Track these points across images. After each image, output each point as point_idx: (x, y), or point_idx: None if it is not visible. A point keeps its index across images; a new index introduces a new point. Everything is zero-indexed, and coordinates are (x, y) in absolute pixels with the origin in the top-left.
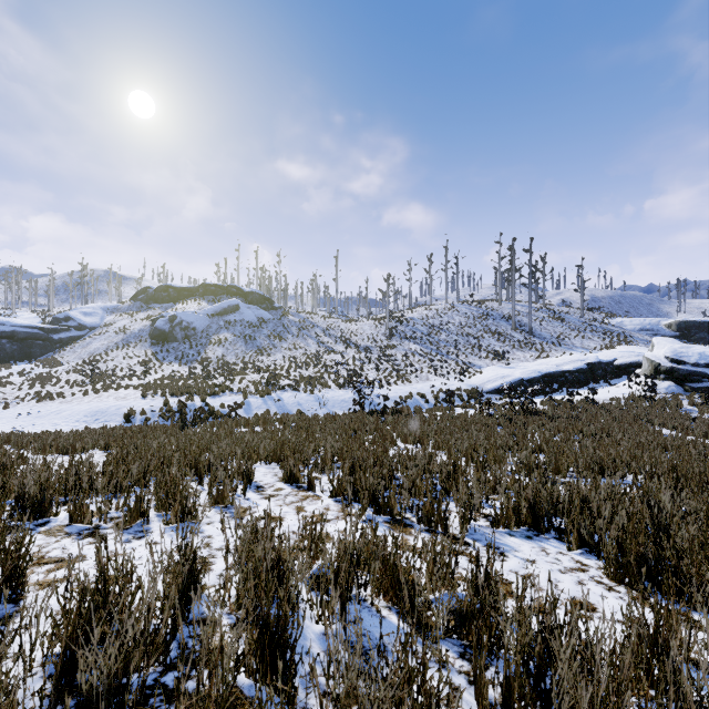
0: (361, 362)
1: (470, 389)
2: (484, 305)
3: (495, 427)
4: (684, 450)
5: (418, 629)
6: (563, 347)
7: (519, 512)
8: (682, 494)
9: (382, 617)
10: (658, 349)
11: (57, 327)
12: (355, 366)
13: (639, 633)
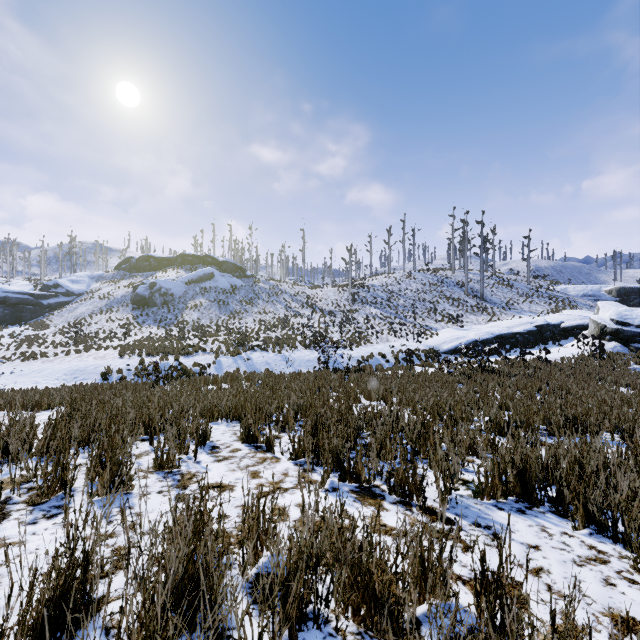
0: (326, 325)
1: (427, 349)
2: (439, 273)
3: (456, 384)
4: None
5: None
6: (512, 311)
7: (506, 480)
8: None
9: None
10: (603, 312)
11: (46, 293)
12: (320, 328)
13: None
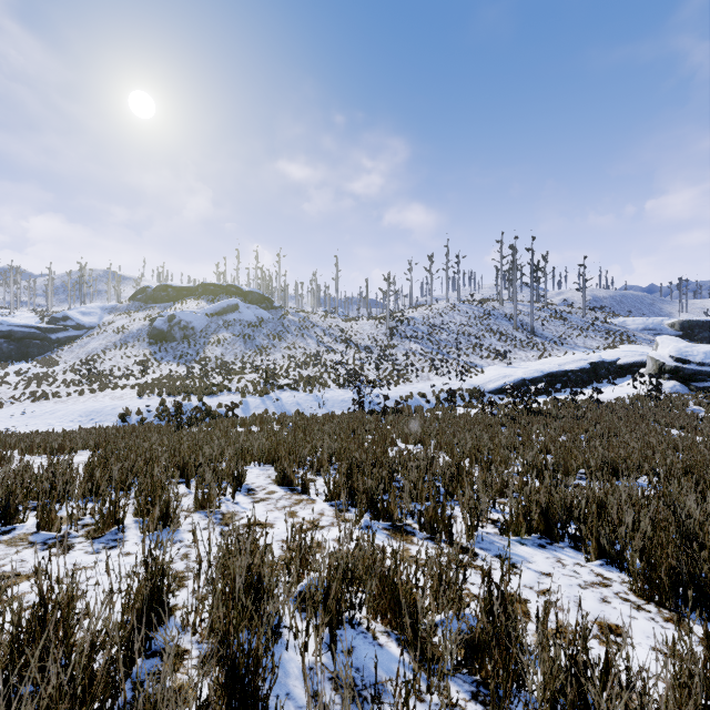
0: (361, 362)
1: (471, 389)
2: (485, 304)
3: (499, 426)
4: (695, 450)
5: (421, 661)
6: (565, 346)
7: (530, 518)
8: (708, 498)
9: (379, 645)
10: (662, 348)
11: (54, 326)
12: (355, 365)
13: (690, 671)
